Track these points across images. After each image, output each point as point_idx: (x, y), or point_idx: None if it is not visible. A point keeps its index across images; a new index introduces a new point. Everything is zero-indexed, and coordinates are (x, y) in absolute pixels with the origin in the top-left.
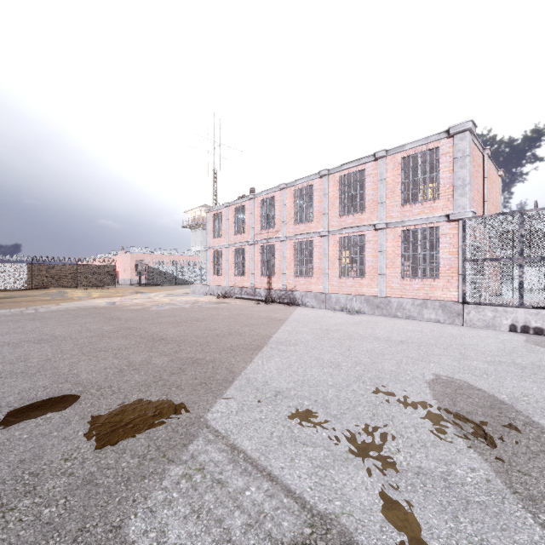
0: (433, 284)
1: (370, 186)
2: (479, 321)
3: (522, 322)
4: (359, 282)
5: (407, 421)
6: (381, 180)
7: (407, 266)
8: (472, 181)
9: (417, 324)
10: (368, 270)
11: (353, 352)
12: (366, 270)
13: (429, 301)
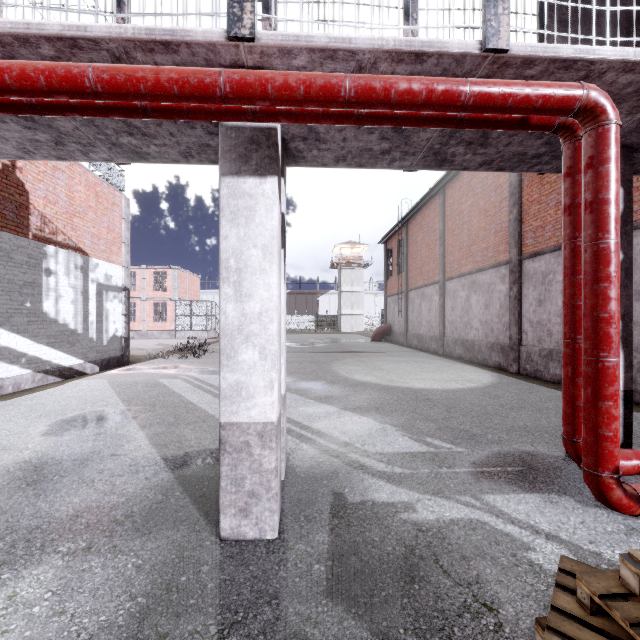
0: (166, 324)
1: (139, 280)
2: (180, 337)
3: (192, 336)
4: (133, 324)
5: (148, 345)
6: (144, 278)
7: (156, 317)
8: (180, 286)
9: (159, 339)
10: (138, 319)
11: (135, 343)
12: (137, 319)
13: (164, 331)
